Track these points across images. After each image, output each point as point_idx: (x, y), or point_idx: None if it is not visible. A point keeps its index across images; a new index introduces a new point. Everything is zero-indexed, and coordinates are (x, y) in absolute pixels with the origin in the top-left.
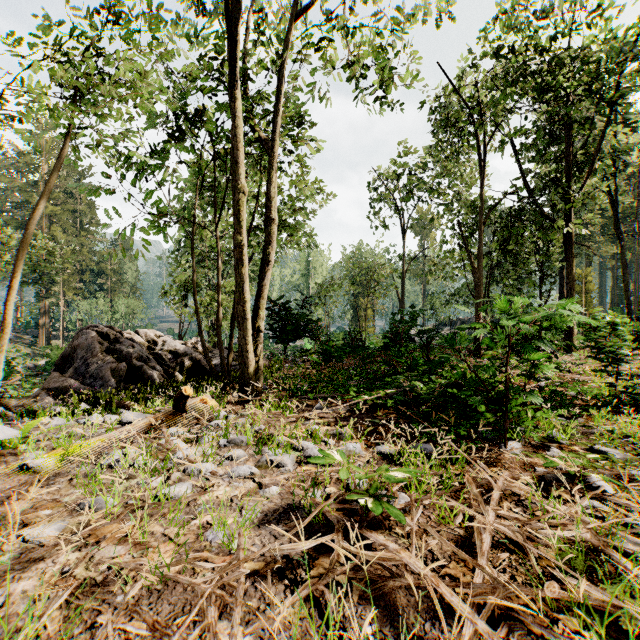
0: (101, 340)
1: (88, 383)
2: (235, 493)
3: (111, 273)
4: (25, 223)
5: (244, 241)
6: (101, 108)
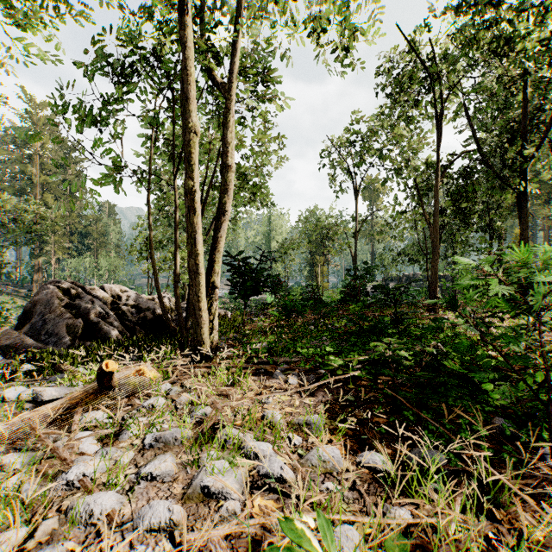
0: (61, 295)
1: (43, 340)
2: None
3: (97, 235)
4: (21, 191)
5: (196, 187)
6: None
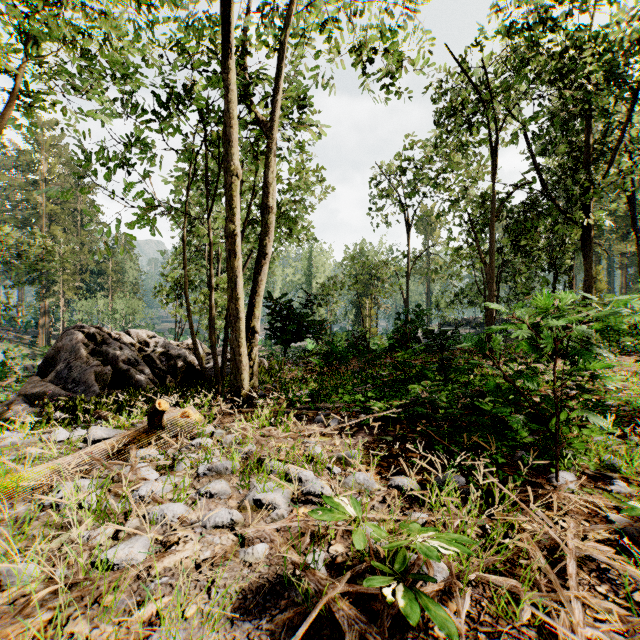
0: (86, 341)
1: (70, 388)
2: (206, 555)
3: (112, 273)
4: (25, 222)
5: (236, 230)
6: (36, 42)
